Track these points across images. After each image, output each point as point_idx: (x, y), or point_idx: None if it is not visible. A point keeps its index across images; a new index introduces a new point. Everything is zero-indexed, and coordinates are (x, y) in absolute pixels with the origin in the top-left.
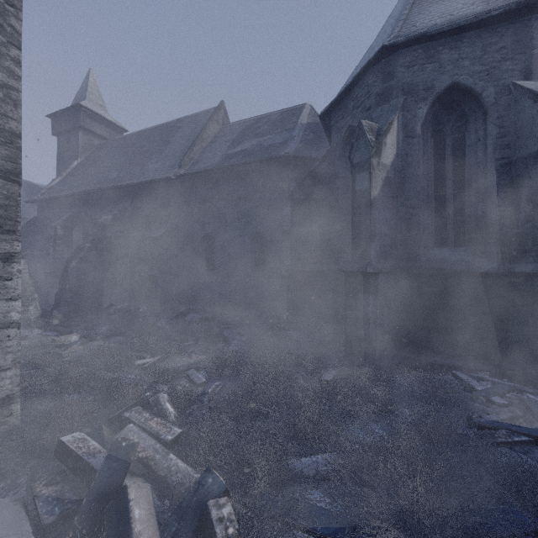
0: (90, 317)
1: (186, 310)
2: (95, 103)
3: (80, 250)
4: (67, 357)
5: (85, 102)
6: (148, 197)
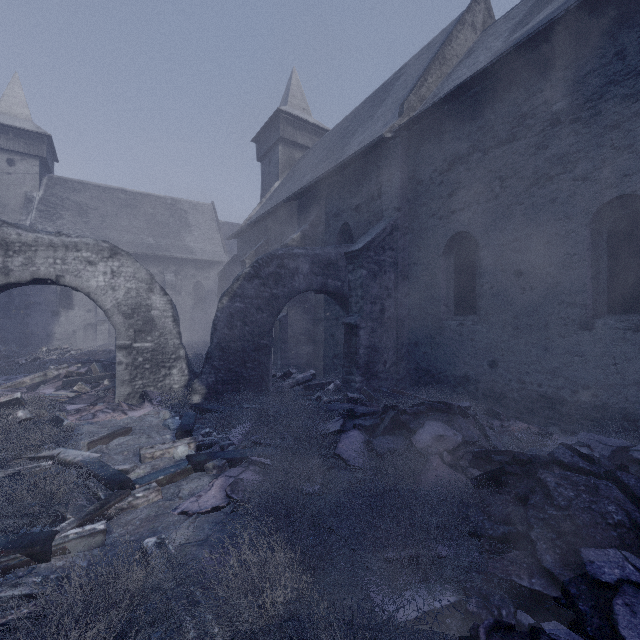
0: (245, 395)
1: (413, 413)
2: (297, 108)
3: (236, 279)
4: (75, 550)
5: (285, 108)
6: (348, 190)
